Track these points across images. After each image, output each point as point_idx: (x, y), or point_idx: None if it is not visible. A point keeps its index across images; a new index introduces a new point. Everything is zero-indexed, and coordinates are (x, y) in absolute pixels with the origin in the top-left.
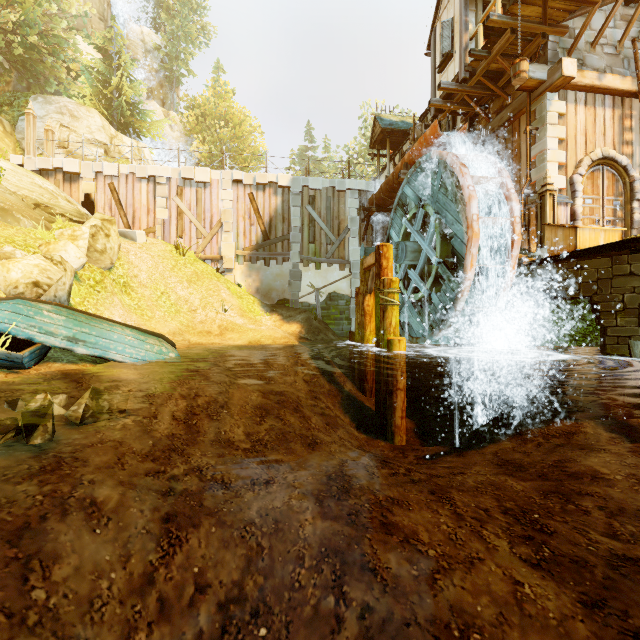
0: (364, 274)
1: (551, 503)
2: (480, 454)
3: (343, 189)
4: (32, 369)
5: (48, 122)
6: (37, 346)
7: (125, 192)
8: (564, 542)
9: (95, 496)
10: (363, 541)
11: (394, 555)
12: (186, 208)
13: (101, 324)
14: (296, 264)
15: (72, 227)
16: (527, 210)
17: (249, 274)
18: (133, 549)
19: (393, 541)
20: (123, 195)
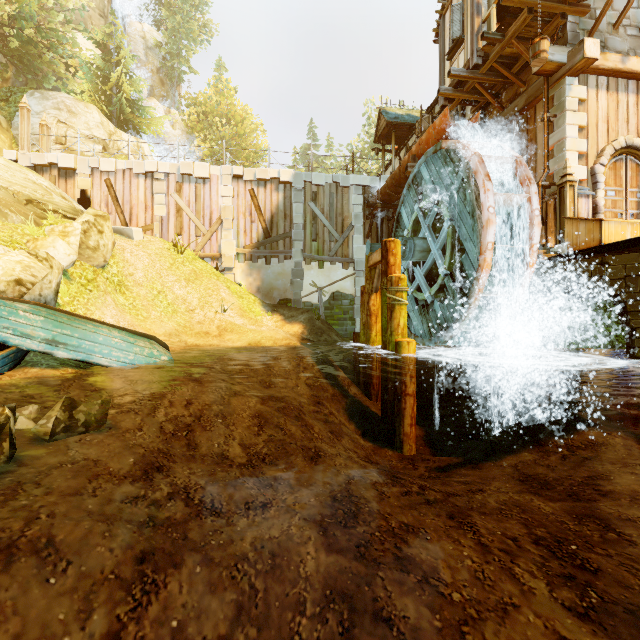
0: (370, 272)
1: (588, 530)
2: (498, 467)
3: (347, 185)
4: (5, 375)
5: (43, 117)
6: (11, 350)
7: (122, 188)
8: (612, 583)
9: (54, 533)
10: (375, 581)
11: (412, 600)
12: (185, 205)
13: (85, 325)
14: (298, 262)
15: (64, 223)
16: (544, 203)
17: (250, 273)
18: (96, 601)
19: (410, 581)
20: (120, 191)
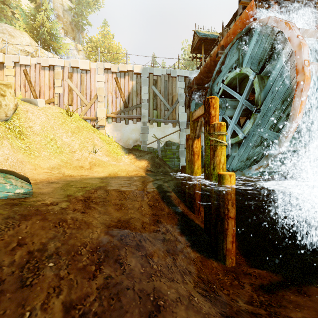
0: (193, 124)
1: None
2: None
3: (175, 75)
4: None
5: None
6: None
7: (34, 75)
8: None
9: None
10: None
11: None
12: (74, 86)
13: None
14: (145, 123)
15: None
16: None
17: (115, 129)
18: None
19: None
20: (33, 77)
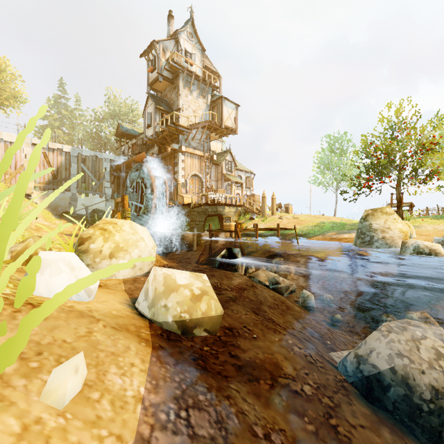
0: (116, 204)
1: None
2: None
3: (102, 158)
4: None
5: None
6: None
7: None
8: None
9: None
10: None
11: None
12: None
13: None
14: (74, 193)
15: None
16: (174, 187)
17: (43, 197)
18: None
19: None
20: None
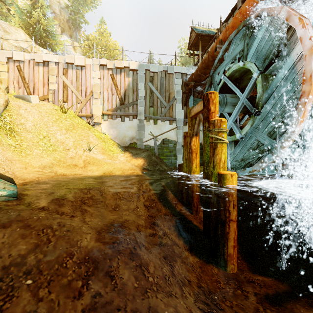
0: (191, 121)
1: None
2: None
3: (172, 72)
4: None
5: None
6: None
7: (28, 71)
8: None
9: None
10: None
11: None
12: (69, 83)
13: None
14: (141, 120)
15: None
16: None
17: (111, 126)
18: None
19: None
20: (26, 73)
